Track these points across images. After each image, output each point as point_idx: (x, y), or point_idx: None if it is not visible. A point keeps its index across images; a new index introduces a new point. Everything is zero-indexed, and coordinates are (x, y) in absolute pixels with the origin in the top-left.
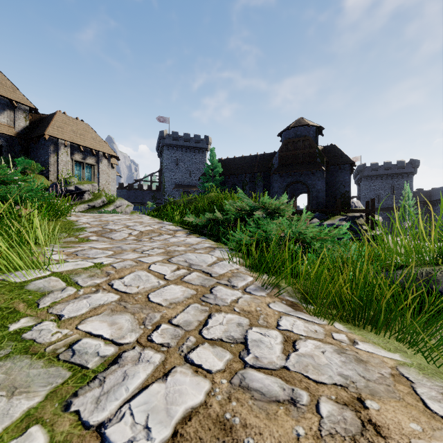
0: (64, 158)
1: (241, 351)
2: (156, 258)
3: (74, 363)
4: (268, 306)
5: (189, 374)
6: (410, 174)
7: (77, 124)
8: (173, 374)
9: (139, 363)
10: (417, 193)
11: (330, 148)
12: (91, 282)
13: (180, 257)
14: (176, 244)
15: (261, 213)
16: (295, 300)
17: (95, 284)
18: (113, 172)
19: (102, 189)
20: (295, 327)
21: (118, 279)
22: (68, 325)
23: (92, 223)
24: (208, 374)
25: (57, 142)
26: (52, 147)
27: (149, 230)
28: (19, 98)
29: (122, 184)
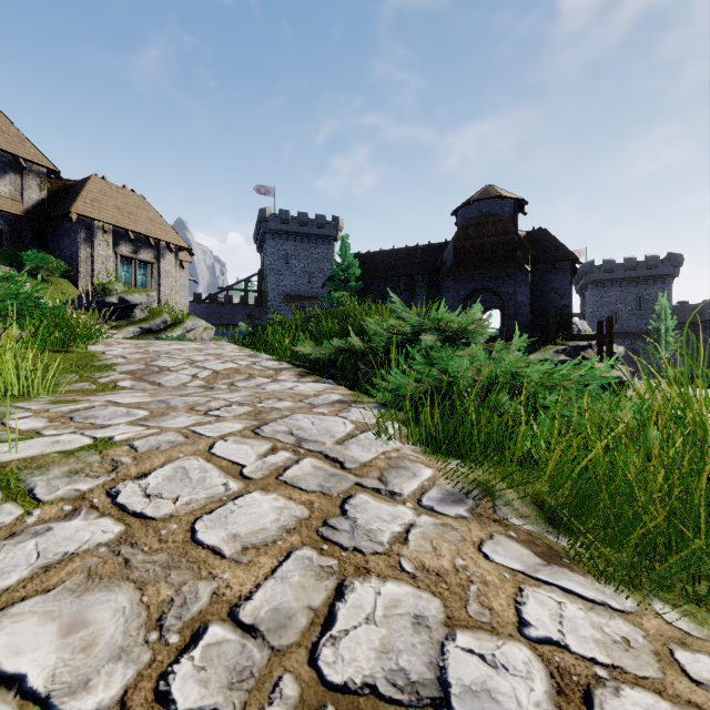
0: (102, 251)
1: None
2: (231, 426)
3: None
4: (481, 554)
5: None
6: (668, 277)
7: (125, 197)
8: None
9: None
10: (680, 309)
11: (538, 234)
12: (67, 489)
13: (280, 423)
14: (277, 396)
15: (434, 338)
16: (531, 527)
17: (75, 493)
18: (184, 274)
19: (165, 302)
20: (569, 627)
21: (133, 480)
22: None
23: (129, 357)
24: None
25: (92, 225)
26: (83, 233)
27: (230, 368)
28: (29, 154)
29: (199, 295)
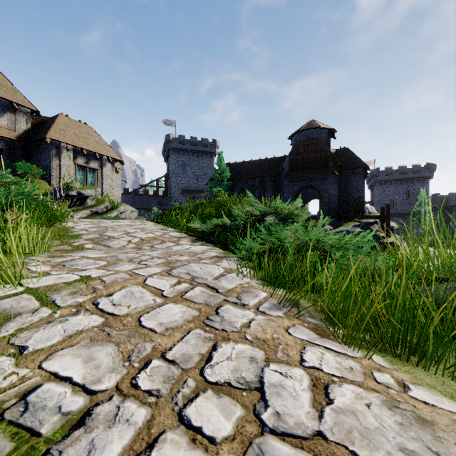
0: (66, 162)
1: (257, 402)
2: (154, 270)
3: (22, 425)
4: (287, 332)
5: (183, 444)
6: (426, 178)
7: (80, 127)
8: (160, 445)
9: (114, 425)
10: (434, 198)
11: (343, 151)
12: (72, 301)
13: (182, 268)
14: (179, 253)
15: (273, 219)
16: (318, 322)
17: (76, 303)
18: (118, 176)
19: (106, 194)
20: (325, 362)
21: (105, 297)
22: (29, 362)
23: (89, 230)
24: (210, 444)
25: (59, 145)
26: (54, 150)
27: (150, 237)
28: (19, 100)
29: (127, 189)
